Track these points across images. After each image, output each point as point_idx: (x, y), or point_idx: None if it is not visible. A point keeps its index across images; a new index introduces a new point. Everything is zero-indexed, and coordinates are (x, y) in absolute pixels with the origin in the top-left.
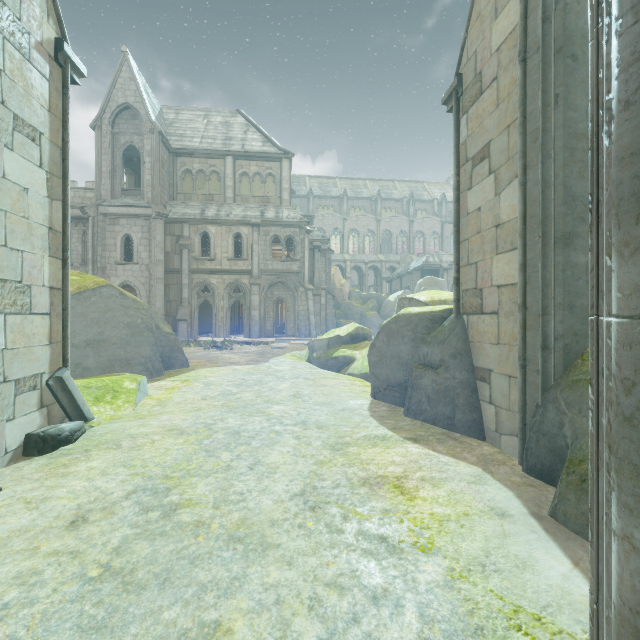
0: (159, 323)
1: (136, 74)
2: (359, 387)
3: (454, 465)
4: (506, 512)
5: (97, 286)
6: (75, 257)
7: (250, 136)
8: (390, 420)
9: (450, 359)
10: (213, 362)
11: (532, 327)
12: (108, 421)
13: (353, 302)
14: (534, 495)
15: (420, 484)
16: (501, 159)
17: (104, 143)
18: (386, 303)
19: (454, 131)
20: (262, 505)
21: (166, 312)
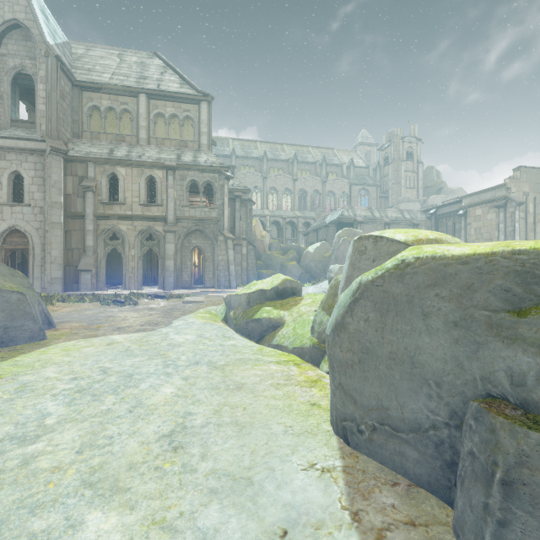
0: None
1: None
2: (300, 389)
3: None
4: None
5: None
6: None
7: (167, 77)
8: None
9: None
10: (93, 327)
11: None
12: None
13: (274, 253)
14: None
15: None
16: None
17: None
18: (306, 254)
19: None
20: None
21: (67, 261)
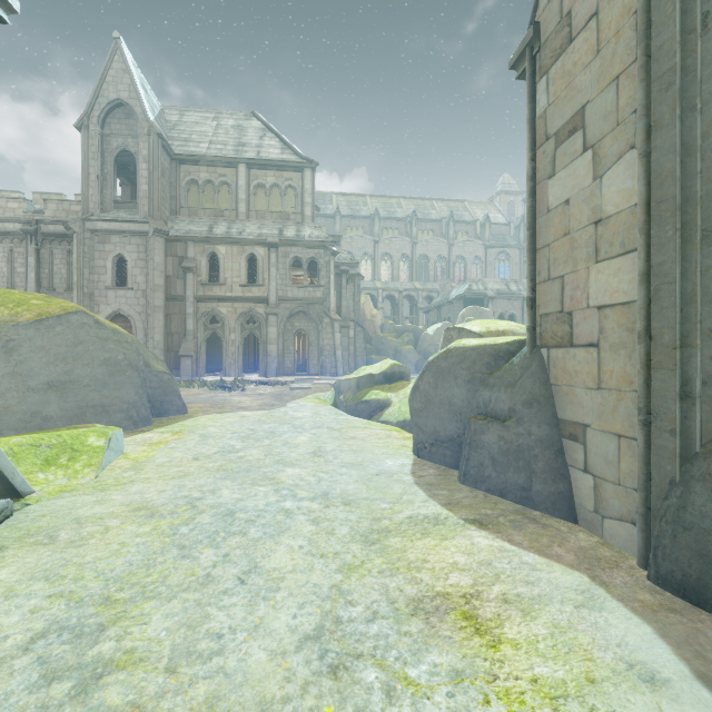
0: (149, 359)
1: (131, 65)
2: (397, 440)
3: (546, 570)
4: (656, 673)
5: (64, 312)
6: (58, 281)
7: (267, 142)
8: (442, 490)
9: (524, 408)
10: (218, 407)
11: (662, 365)
12: (54, 495)
13: (386, 335)
14: (686, 632)
15: (503, 610)
16: (604, 127)
17: (92, 146)
18: (424, 336)
19: (528, 101)
20: (249, 663)
21: (167, 346)
